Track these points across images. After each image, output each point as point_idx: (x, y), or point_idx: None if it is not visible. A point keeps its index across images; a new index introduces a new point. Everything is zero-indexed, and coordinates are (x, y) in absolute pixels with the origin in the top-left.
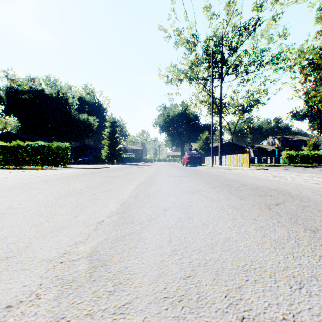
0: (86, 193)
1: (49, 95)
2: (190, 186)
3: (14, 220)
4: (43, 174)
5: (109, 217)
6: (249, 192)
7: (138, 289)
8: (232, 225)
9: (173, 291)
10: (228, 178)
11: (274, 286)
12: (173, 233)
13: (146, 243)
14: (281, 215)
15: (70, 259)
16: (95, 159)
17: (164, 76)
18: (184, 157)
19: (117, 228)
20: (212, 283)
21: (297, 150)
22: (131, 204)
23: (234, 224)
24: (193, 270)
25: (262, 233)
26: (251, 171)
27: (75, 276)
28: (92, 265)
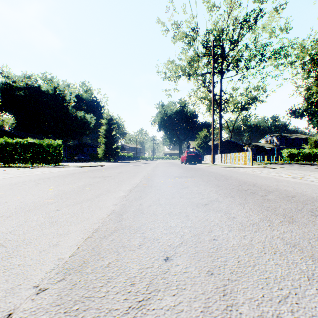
0: (47, 207)
1: (45, 92)
2: (199, 194)
3: None
4: (23, 174)
5: (37, 293)
6: (290, 206)
7: None
8: None
9: None
10: (240, 180)
11: None
12: None
13: None
14: None
15: None
16: (93, 157)
17: (162, 72)
18: (183, 155)
19: None
20: None
21: (296, 148)
22: (105, 235)
23: None
24: None
25: None
26: (260, 171)
27: None
28: None
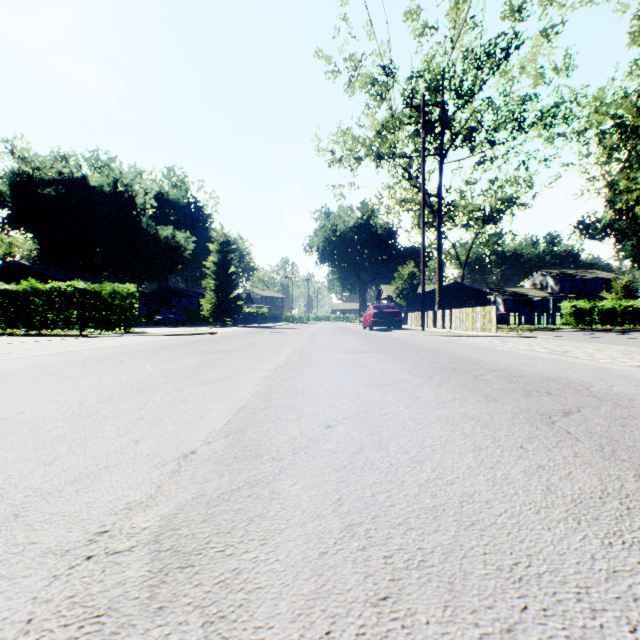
0: (163, 388)
1: (97, 190)
2: (381, 374)
3: (0, 450)
4: (81, 347)
5: (209, 443)
6: (504, 387)
7: (263, 634)
8: (475, 462)
9: (348, 639)
10: (456, 356)
11: (594, 626)
12: (346, 482)
13: (286, 508)
14: (578, 437)
15: (109, 550)
16: (190, 316)
17: (327, 151)
18: (366, 313)
19: (223, 470)
20: (442, 616)
21: (592, 298)
22: (256, 411)
23: (479, 460)
24: (396, 580)
25: (544, 481)
26: (503, 342)
27: (114, 598)
28: (159, 566)
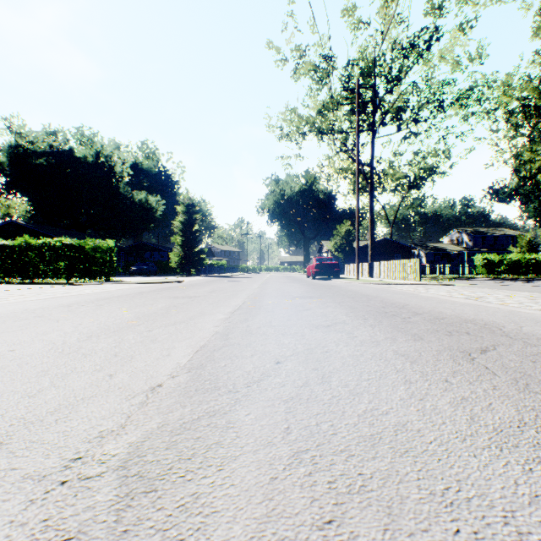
0: (136, 328)
1: (82, 160)
2: (323, 316)
3: None
4: (67, 293)
5: (173, 377)
6: (429, 328)
7: None
8: (406, 395)
9: None
10: (387, 301)
11: None
12: (294, 413)
13: (241, 436)
14: (496, 372)
15: (81, 476)
16: (160, 267)
17: (276, 128)
18: (310, 264)
19: (186, 401)
20: (382, 539)
21: (500, 252)
22: (215, 349)
23: (410, 392)
24: (339, 504)
25: (468, 412)
26: (426, 289)
27: (84, 522)
28: (126, 490)
